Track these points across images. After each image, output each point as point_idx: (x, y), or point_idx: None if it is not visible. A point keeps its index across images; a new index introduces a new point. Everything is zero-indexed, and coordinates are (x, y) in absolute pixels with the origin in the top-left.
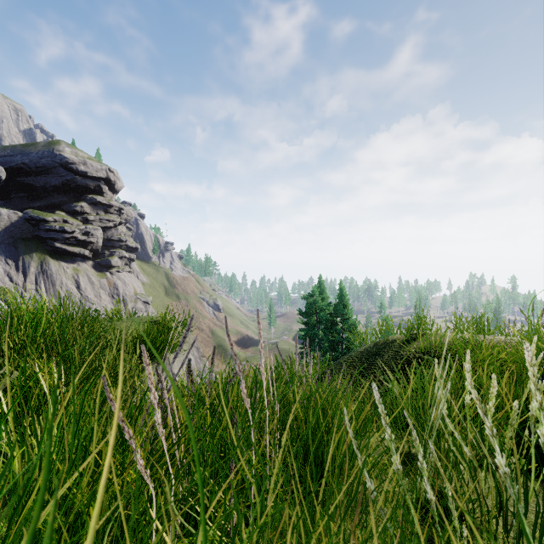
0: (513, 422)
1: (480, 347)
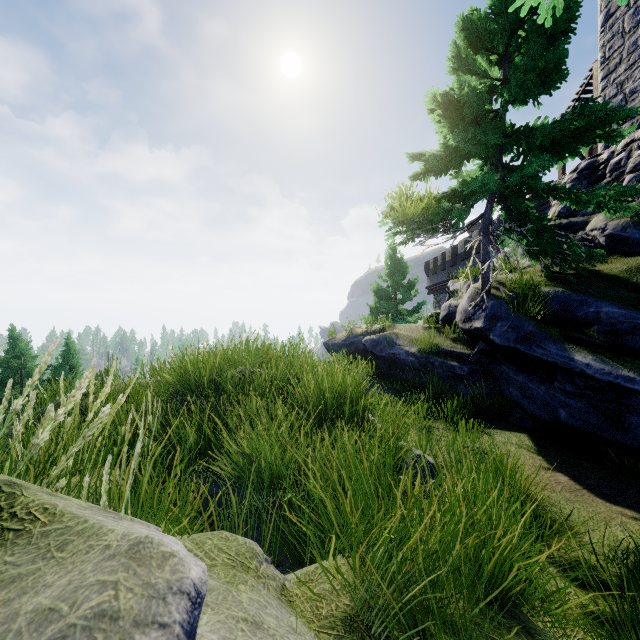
0: (66, 429)
1: (146, 387)
